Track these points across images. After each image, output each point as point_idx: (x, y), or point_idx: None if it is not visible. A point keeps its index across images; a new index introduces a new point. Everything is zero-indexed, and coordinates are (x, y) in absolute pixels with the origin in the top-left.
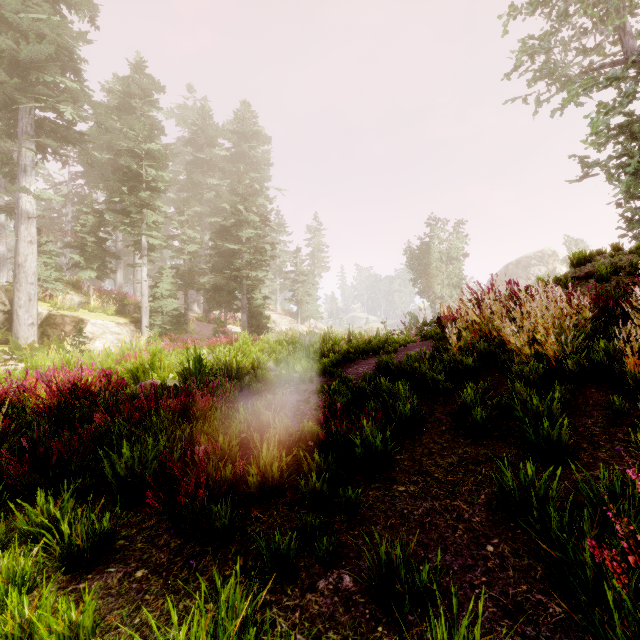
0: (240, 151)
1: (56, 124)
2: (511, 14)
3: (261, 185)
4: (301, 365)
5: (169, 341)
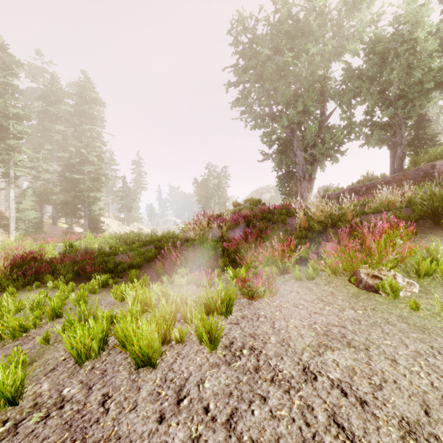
0: (82, 109)
1: None
2: (229, 85)
3: (98, 134)
4: (122, 247)
5: (31, 239)
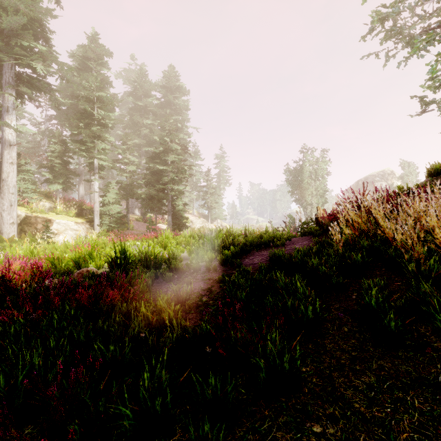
0: (167, 100)
1: (31, 77)
2: None
3: (182, 124)
4: (207, 256)
5: (114, 235)
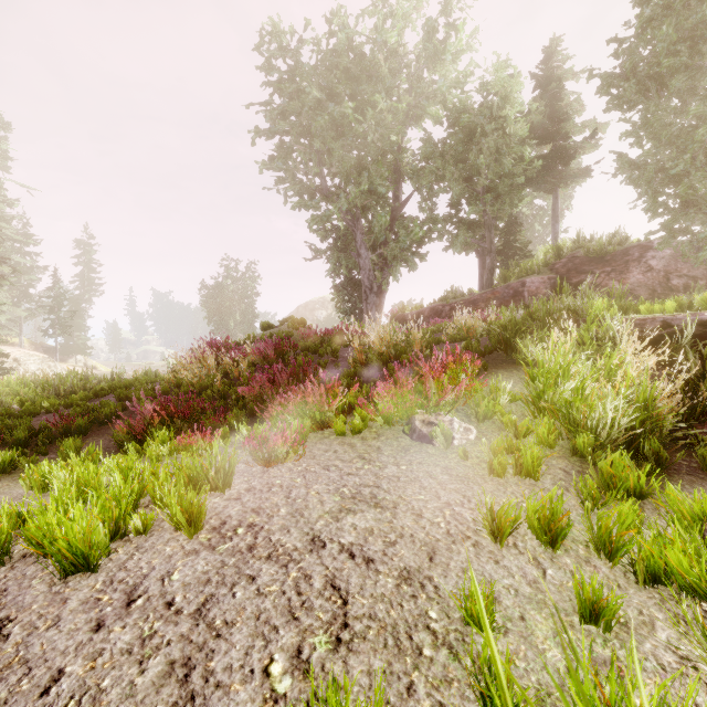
0: None
1: None
2: (257, 133)
3: None
4: (49, 402)
5: None
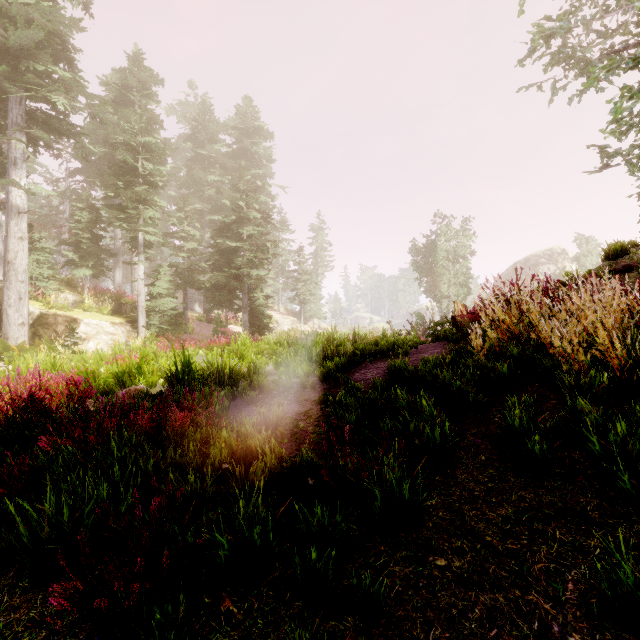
0: (242, 147)
1: (48, 116)
2: None
3: (263, 182)
4: (302, 369)
5: (167, 342)
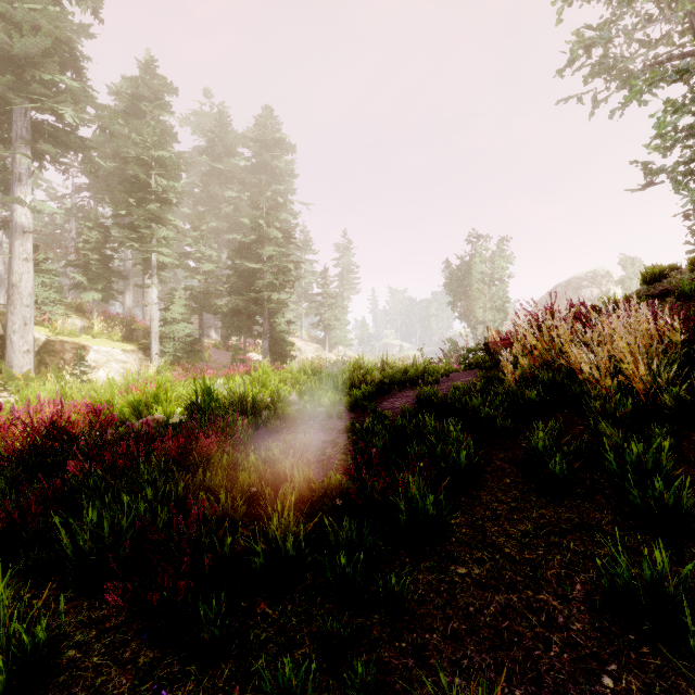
0: (261, 161)
1: (55, 128)
2: (566, 0)
3: (285, 198)
4: (328, 398)
5: (182, 370)
